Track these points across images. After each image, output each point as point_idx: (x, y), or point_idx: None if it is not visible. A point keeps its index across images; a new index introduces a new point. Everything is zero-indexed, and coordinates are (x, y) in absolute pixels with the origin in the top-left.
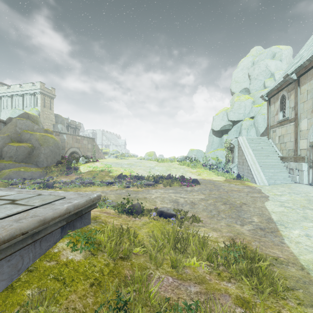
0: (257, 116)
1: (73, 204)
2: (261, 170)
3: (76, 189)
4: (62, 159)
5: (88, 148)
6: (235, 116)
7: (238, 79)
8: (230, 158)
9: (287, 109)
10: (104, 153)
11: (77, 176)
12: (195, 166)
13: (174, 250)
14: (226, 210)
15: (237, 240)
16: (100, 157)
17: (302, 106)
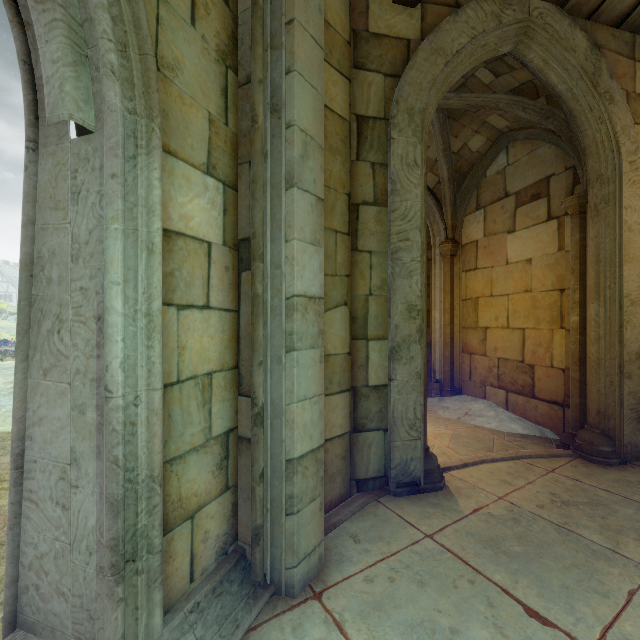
0: None
1: None
2: None
3: None
4: None
5: None
6: None
7: None
8: None
9: None
10: None
11: None
12: None
13: None
14: None
15: None
16: None
17: None
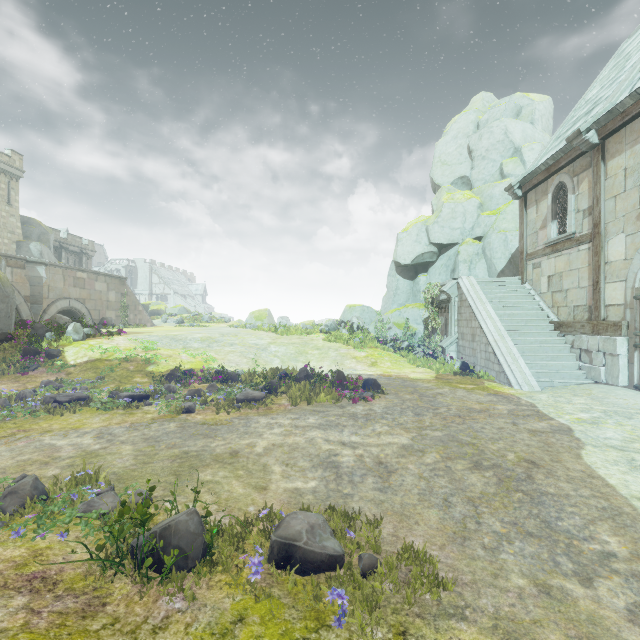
0: (491, 235)
1: None
2: (520, 355)
3: (16, 425)
4: (24, 327)
5: (108, 301)
6: (444, 233)
7: (448, 159)
8: (438, 324)
9: (572, 215)
10: (154, 313)
11: (51, 377)
12: (363, 344)
13: None
14: (491, 493)
15: None
16: (139, 323)
17: (613, 205)
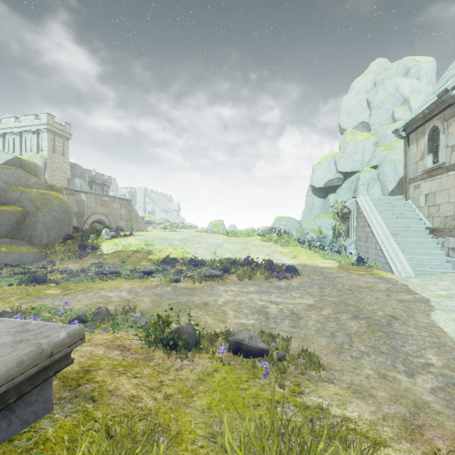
0: (384, 165)
1: None
2: (400, 251)
3: (84, 285)
4: (76, 231)
5: (120, 215)
6: (348, 164)
7: (352, 109)
8: (342, 230)
9: (443, 150)
10: (147, 222)
11: (95, 260)
12: (287, 243)
13: None
14: (362, 331)
15: (428, 433)
16: (139, 229)
17: None
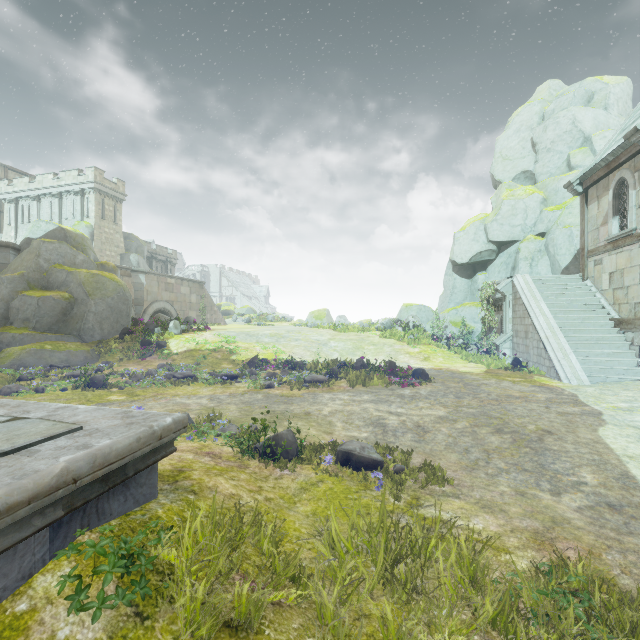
0: (555, 231)
1: (90, 452)
2: (572, 351)
3: (154, 391)
4: (135, 324)
5: (190, 302)
6: (503, 231)
7: (510, 153)
8: (494, 322)
9: (633, 211)
10: (225, 313)
11: (162, 362)
12: (416, 340)
13: (387, 581)
14: (504, 447)
15: (560, 544)
16: (215, 322)
17: None
